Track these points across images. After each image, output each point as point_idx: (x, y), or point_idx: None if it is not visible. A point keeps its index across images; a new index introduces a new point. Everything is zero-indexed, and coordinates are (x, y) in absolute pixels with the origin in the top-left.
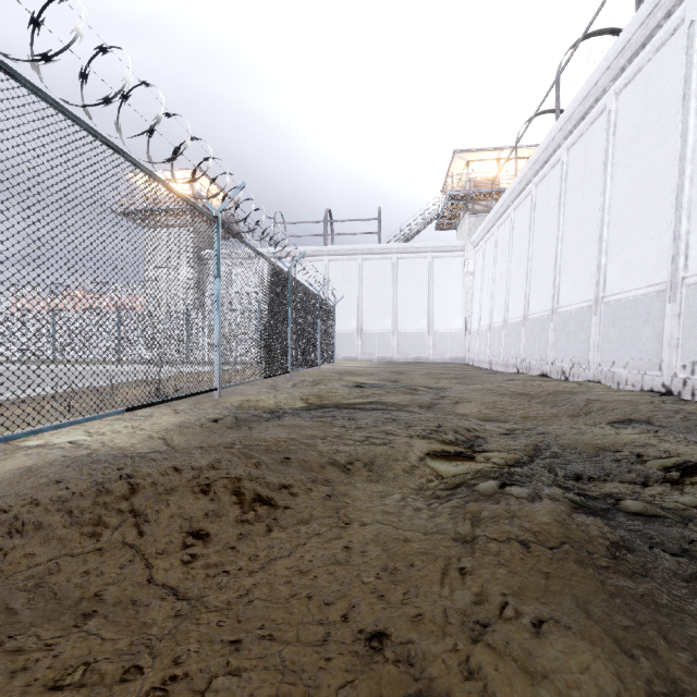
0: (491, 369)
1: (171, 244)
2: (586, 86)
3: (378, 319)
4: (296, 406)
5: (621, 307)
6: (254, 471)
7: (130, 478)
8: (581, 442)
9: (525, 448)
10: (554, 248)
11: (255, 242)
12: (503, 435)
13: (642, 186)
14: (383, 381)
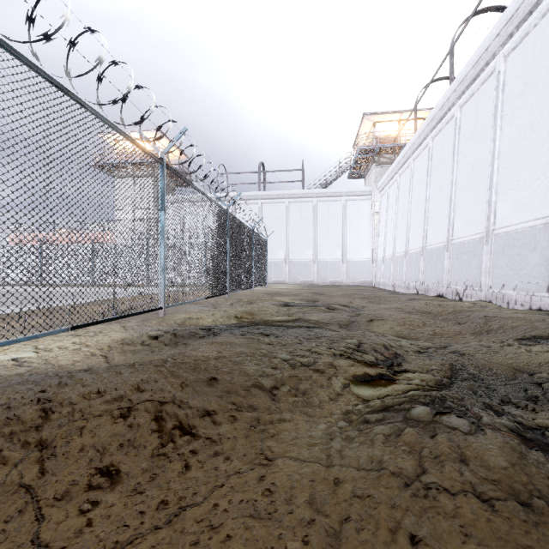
0: (394, 291)
1: (136, 191)
2: (478, 52)
3: (302, 250)
4: (231, 323)
5: (510, 238)
6: (178, 393)
7: (48, 403)
8: (494, 360)
9: (441, 365)
10: (449, 190)
11: (203, 189)
12: (418, 351)
13: (529, 134)
14: (306, 301)
